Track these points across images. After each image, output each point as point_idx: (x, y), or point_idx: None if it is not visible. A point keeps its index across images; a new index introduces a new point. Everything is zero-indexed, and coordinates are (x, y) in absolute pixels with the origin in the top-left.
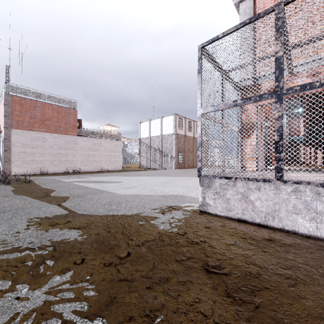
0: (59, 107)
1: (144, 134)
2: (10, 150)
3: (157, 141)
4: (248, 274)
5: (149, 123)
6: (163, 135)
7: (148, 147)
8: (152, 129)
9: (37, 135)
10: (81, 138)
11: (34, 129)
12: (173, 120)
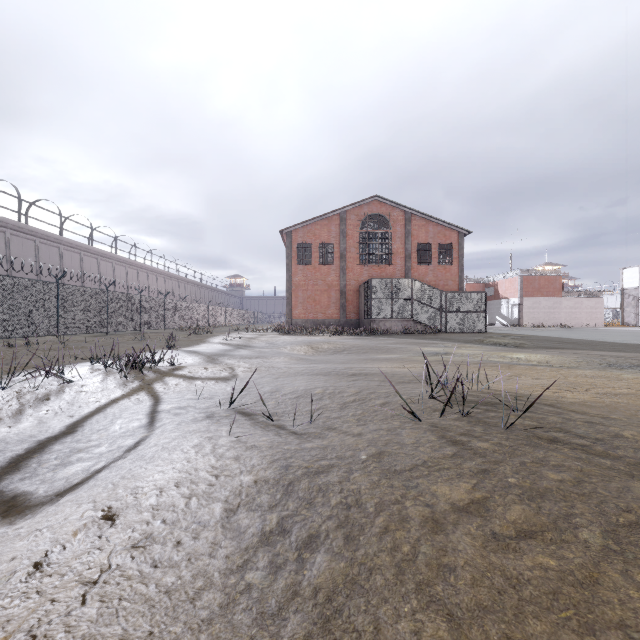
0: (548, 277)
1: (630, 283)
2: (522, 311)
3: None
4: None
5: (639, 270)
6: None
7: (636, 300)
8: None
9: (535, 300)
10: (564, 299)
11: (534, 296)
12: None
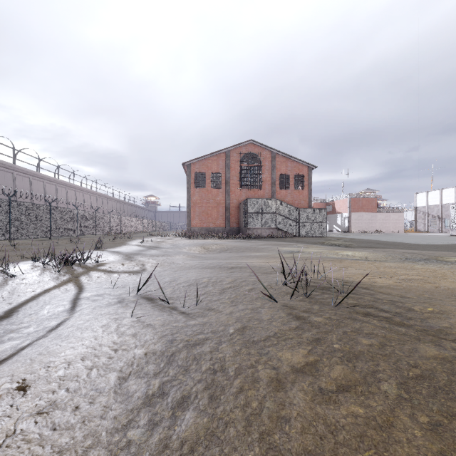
0: (368, 199)
1: (420, 203)
2: (351, 222)
3: (436, 209)
4: (451, 236)
5: (426, 194)
6: (442, 204)
7: (425, 214)
8: (430, 199)
9: (359, 214)
10: (379, 213)
11: (358, 211)
12: (455, 191)
